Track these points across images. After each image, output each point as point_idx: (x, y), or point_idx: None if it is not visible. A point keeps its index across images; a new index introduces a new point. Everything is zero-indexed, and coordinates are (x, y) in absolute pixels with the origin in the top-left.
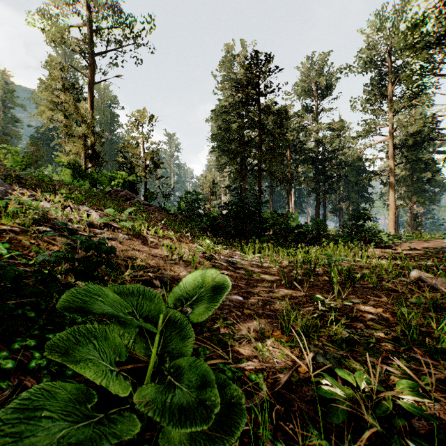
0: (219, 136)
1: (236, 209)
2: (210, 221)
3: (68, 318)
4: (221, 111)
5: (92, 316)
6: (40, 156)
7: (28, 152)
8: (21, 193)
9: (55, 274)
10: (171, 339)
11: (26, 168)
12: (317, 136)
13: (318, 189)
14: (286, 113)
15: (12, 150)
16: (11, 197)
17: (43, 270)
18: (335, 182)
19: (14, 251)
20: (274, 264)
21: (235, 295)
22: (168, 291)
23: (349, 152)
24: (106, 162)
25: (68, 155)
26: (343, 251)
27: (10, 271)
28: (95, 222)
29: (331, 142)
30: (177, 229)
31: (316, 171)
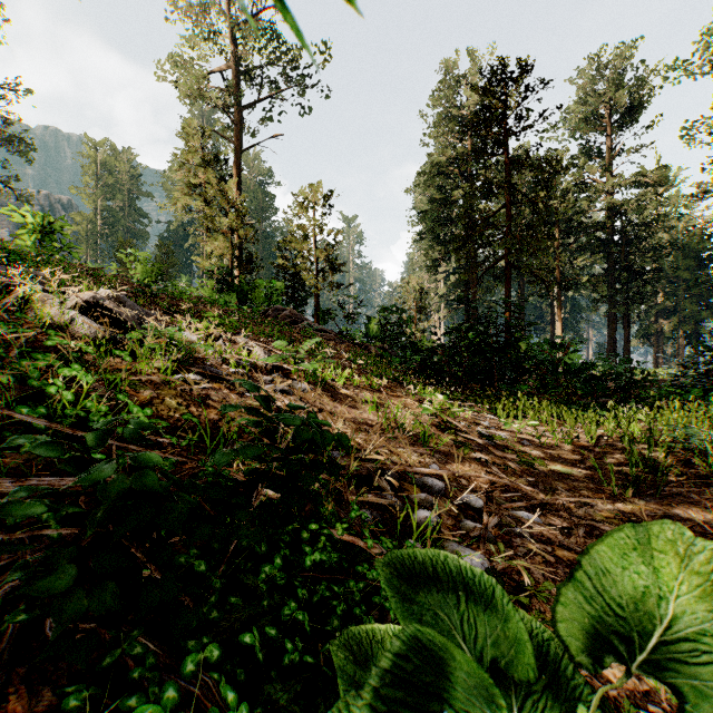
0: (430, 214)
1: (476, 336)
2: (423, 357)
3: (264, 578)
4: (433, 172)
5: (300, 568)
6: (172, 263)
7: (157, 258)
8: (156, 318)
9: (225, 472)
10: (539, 705)
11: (157, 282)
12: (612, 199)
13: (615, 296)
14: (559, 161)
15: (139, 257)
16: (146, 326)
17: (205, 461)
18: (649, 283)
19: (157, 420)
20: (565, 441)
21: (520, 509)
22: (400, 498)
23: (677, 224)
24: (260, 266)
25: (209, 260)
26: (704, 418)
27: (177, 505)
28: (258, 363)
29: (641, 208)
30: (377, 372)
31: (610, 263)
